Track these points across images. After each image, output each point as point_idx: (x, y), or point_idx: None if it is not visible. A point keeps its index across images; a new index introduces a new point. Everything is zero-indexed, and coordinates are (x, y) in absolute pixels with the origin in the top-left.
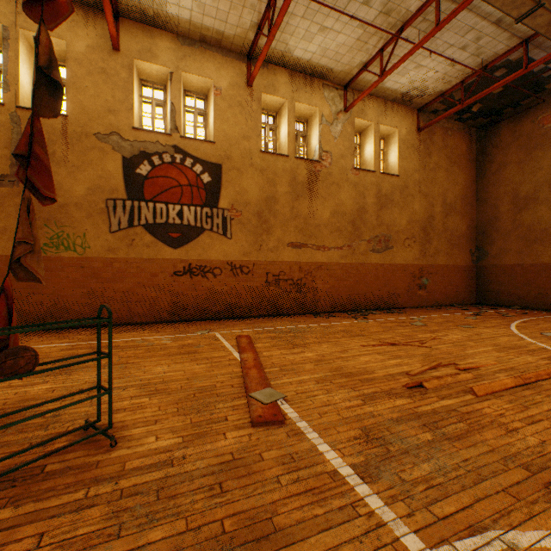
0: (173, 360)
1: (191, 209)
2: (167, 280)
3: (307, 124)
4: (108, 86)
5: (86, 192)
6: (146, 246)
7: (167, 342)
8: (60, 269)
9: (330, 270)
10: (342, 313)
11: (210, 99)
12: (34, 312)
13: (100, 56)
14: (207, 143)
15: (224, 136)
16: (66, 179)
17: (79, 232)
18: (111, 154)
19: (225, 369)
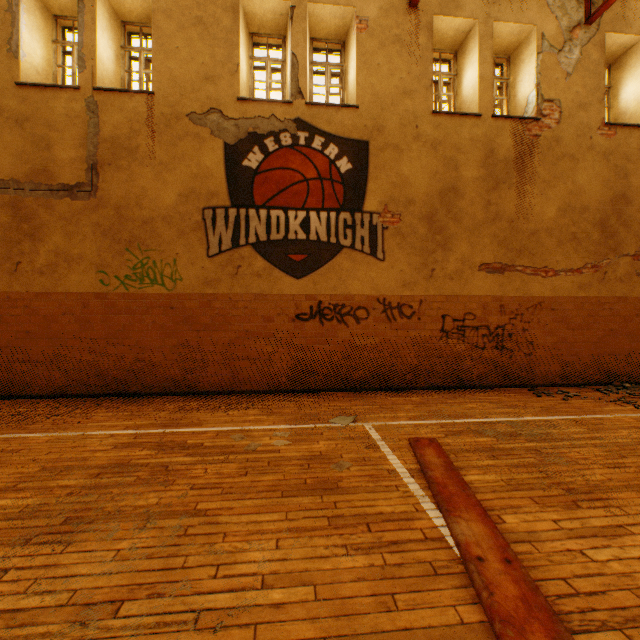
0: (288, 515)
1: (321, 216)
2: (286, 327)
3: (509, 63)
4: (204, 42)
5: (177, 200)
6: (256, 276)
7: (281, 443)
8: (145, 310)
9: (556, 311)
10: (584, 389)
11: (349, 43)
12: (113, 371)
13: (194, 0)
14: (345, 109)
15: (372, 95)
16: (152, 183)
17: (168, 257)
18: (209, 142)
19: (432, 603)
